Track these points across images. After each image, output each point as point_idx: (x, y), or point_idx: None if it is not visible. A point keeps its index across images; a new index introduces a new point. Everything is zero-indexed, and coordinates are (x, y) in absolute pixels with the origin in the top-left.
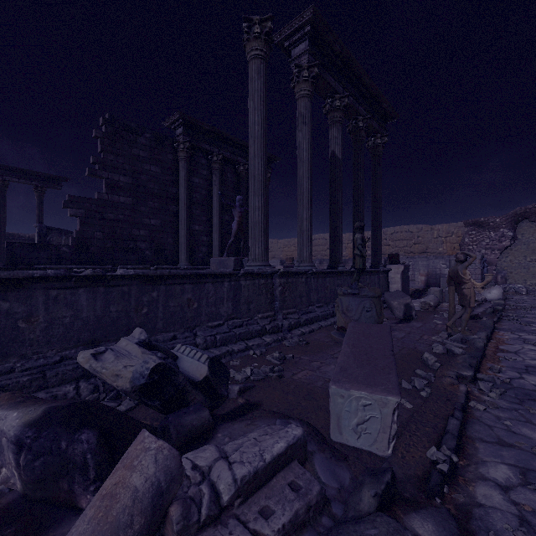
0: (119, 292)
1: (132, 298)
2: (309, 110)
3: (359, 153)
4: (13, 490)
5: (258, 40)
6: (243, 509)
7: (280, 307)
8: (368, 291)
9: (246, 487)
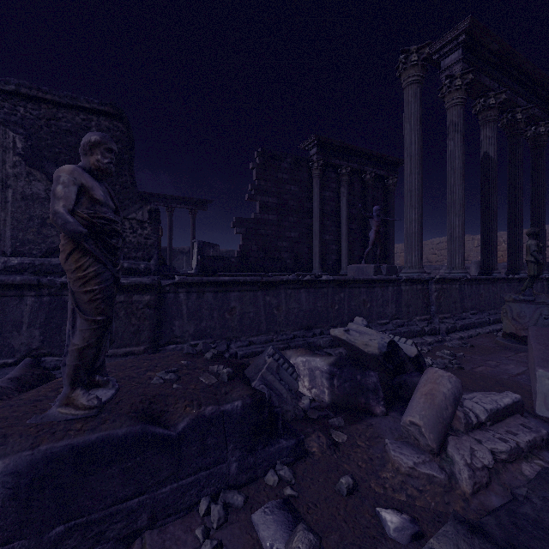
0: (321, 293)
1: (329, 297)
2: (461, 117)
3: (517, 148)
4: (323, 401)
5: (415, 67)
6: (493, 428)
7: (436, 312)
8: (545, 298)
9: (492, 416)
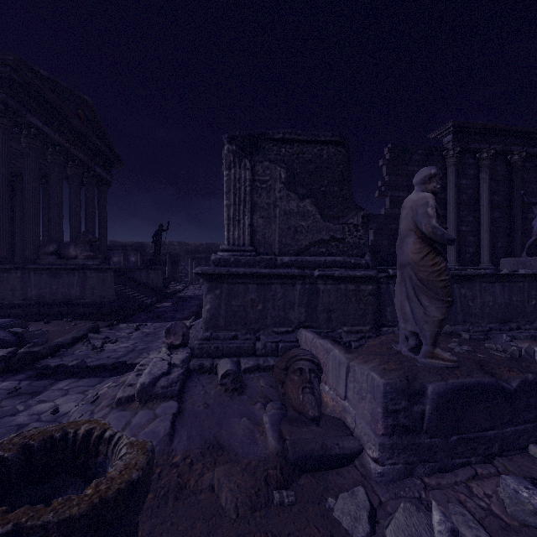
0: (516, 287)
1: (524, 292)
2: None
3: None
4: None
5: None
6: None
7: None
8: None
9: None
